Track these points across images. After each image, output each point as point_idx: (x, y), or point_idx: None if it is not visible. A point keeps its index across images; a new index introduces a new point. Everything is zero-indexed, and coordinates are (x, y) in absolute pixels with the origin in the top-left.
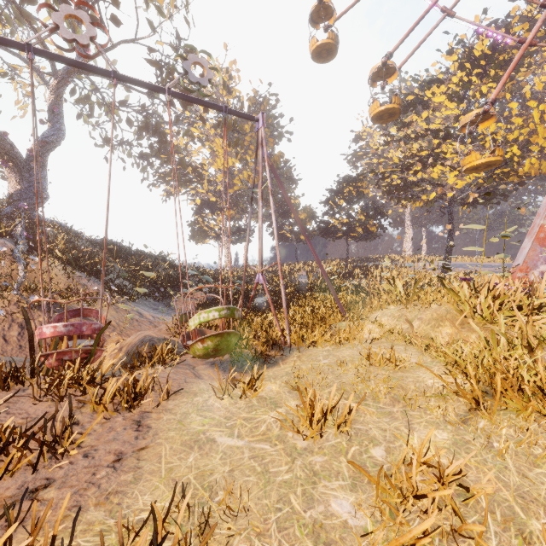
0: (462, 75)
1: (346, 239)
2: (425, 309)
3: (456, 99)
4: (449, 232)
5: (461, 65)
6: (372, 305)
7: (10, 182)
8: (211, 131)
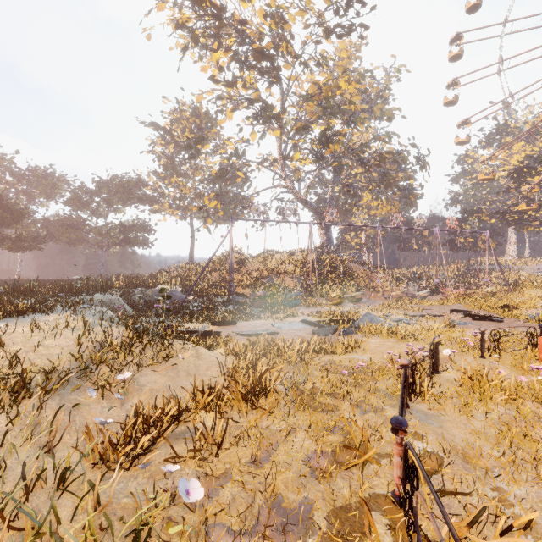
0: None
1: (468, 251)
2: None
3: None
4: None
5: None
6: (523, 289)
7: (322, 236)
8: (364, 181)
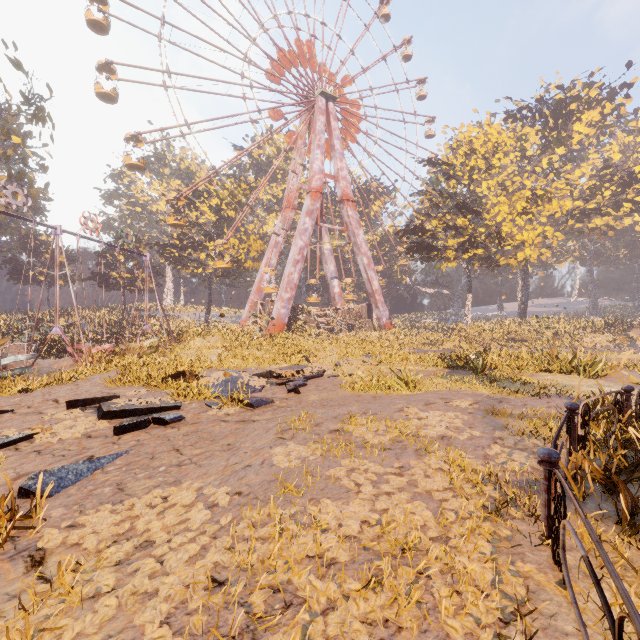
0: (218, 201)
1: (124, 291)
2: (212, 338)
3: (215, 212)
4: (209, 295)
5: (217, 193)
6: (189, 339)
7: None
8: None
